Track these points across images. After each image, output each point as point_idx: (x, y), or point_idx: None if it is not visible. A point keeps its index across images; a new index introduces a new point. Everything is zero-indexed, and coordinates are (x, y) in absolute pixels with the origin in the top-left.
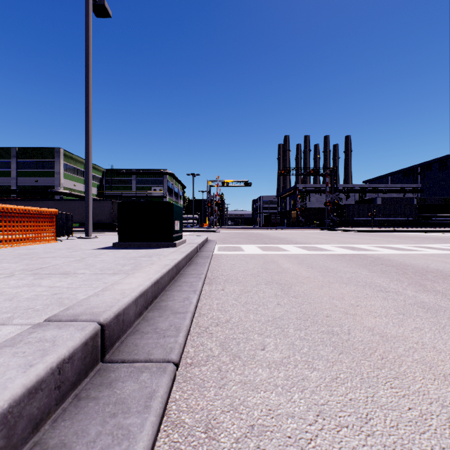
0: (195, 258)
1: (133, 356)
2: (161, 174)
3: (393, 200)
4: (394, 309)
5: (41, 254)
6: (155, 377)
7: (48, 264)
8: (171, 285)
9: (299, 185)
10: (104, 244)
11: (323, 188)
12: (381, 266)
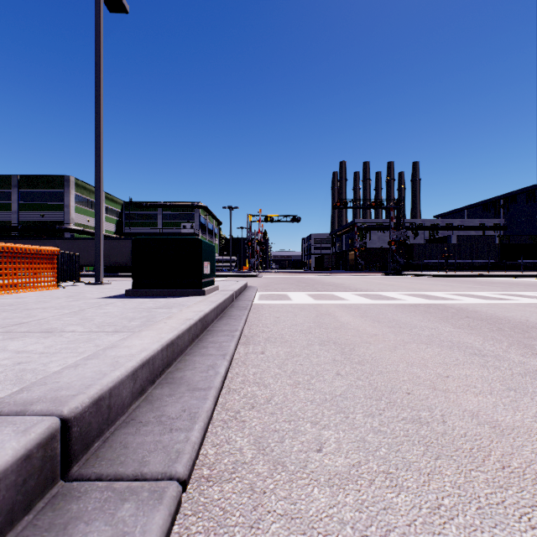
0: (229, 309)
1: (116, 468)
2: (192, 208)
3: (471, 238)
4: (500, 381)
5: (31, 304)
6: (143, 513)
7: (33, 317)
8: (194, 347)
9: (358, 221)
10: (116, 291)
11: (386, 224)
12: (467, 319)
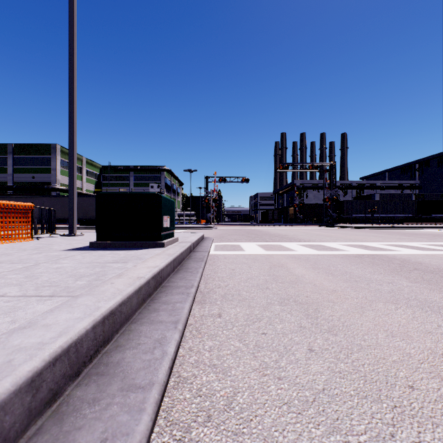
0: (186, 261)
1: None
2: (158, 171)
3: (391, 196)
4: None
5: None
6: None
7: None
8: (144, 310)
9: (297, 182)
10: (83, 243)
11: (320, 185)
12: (417, 272)
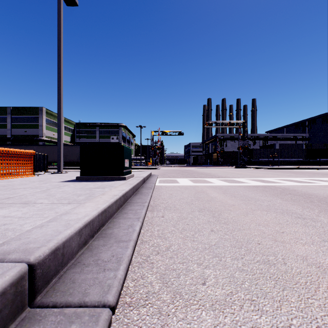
0: (140, 189)
1: (66, 298)
2: (117, 126)
3: (288, 145)
4: (317, 235)
5: (16, 185)
6: None
7: (17, 194)
8: (119, 213)
9: (219, 135)
10: (70, 177)
11: (236, 137)
12: (290, 195)
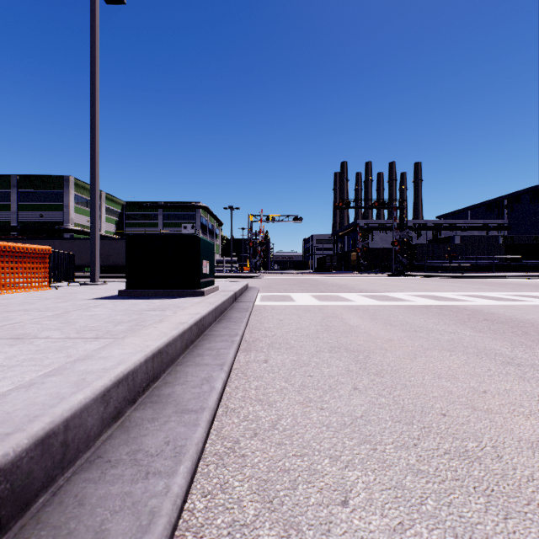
0: (228, 311)
1: None
2: (193, 208)
3: (474, 238)
4: None
5: (14, 305)
6: None
7: (9, 320)
8: (187, 355)
9: (360, 221)
10: (110, 292)
11: (388, 225)
12: (486, 322)
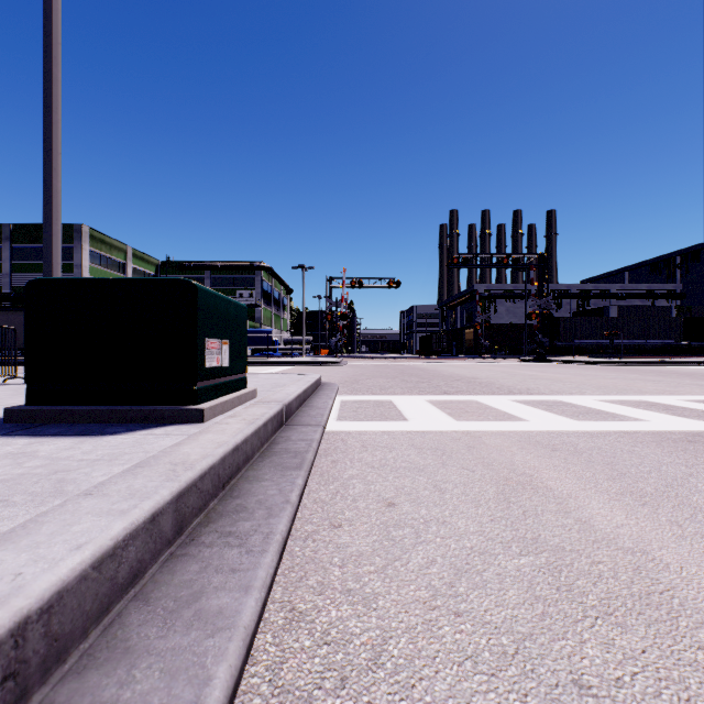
0: (253, 466)
1: None
2: (251, 269)
3: (637, 310)
4: None
5: None
6: None
7: None
8: None
9: (479, 287)
10: None
11: (517, 292)
12: None
